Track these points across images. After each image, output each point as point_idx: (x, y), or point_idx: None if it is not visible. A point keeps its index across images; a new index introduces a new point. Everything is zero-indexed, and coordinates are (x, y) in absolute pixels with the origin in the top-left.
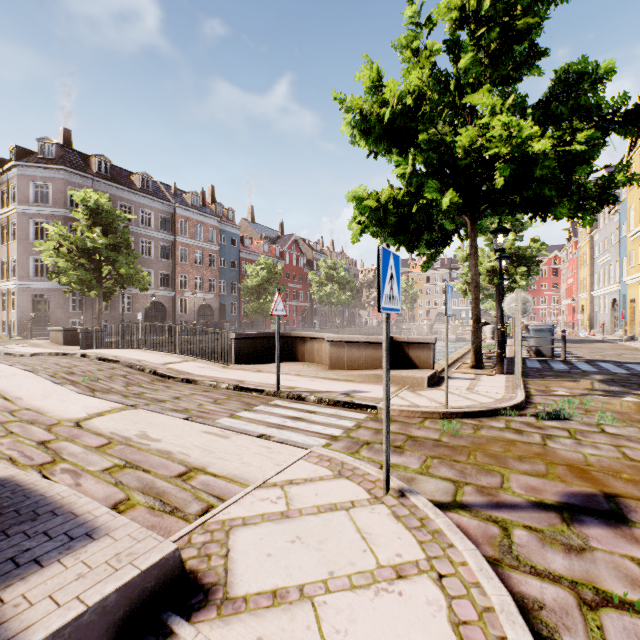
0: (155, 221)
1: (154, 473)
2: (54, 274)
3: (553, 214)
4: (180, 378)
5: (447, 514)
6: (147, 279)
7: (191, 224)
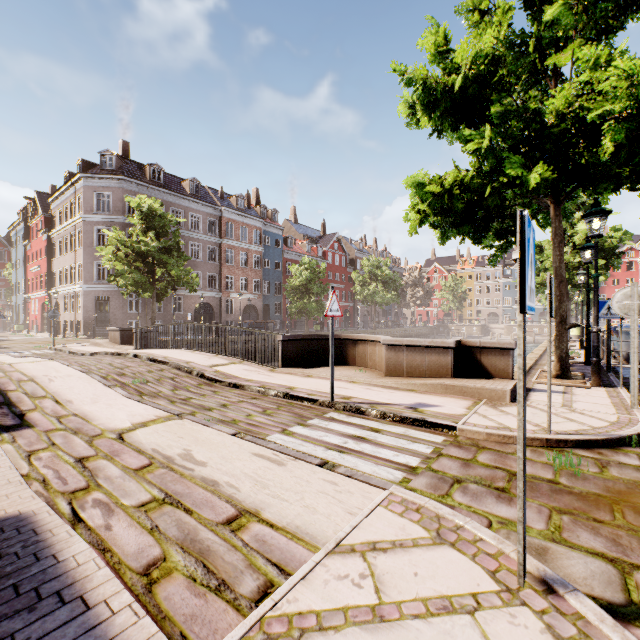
0: (203, 225)
1: (197, 515)
2: (113, 277)
3: None
4: (227, 382)
5: (631, 631)
6: (196, 280)
7: (237, 226)
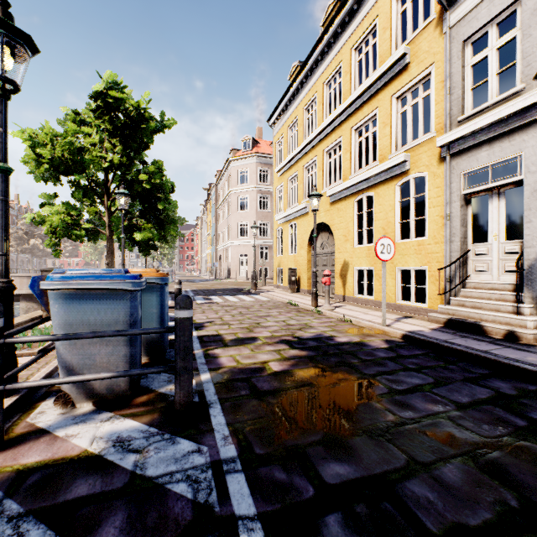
0: None
1: None
2: None
3: (164, 244)
4: None
5: None
6: None
7: None
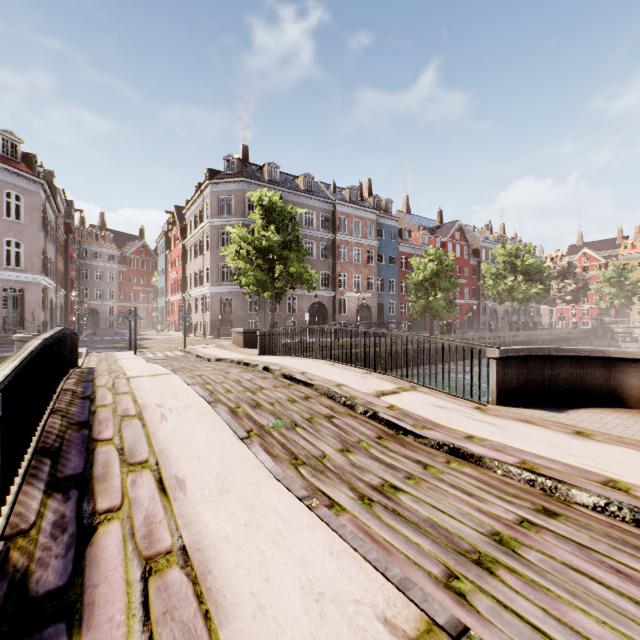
0: (317, 221)
1: None
2: (235, 276)
3: None
4: (433, 440)
5: None
6: (315, 277)
7: (350, 220)
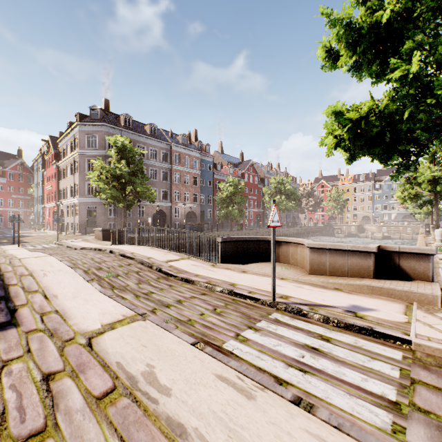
0: (159, 155)
1: None
2: (97, 193)
3: None
4: (180, 277)
5: None
6: (154, 195)
7: (182, 156)
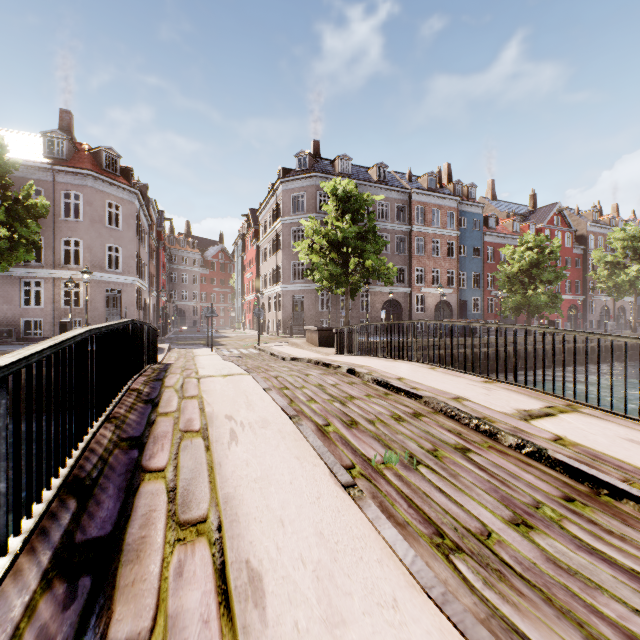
0: (391, 212)
1: None
2: (309, 271)
3: None
4: None
5: None
6: (392, 271)
7: (427, 210)
